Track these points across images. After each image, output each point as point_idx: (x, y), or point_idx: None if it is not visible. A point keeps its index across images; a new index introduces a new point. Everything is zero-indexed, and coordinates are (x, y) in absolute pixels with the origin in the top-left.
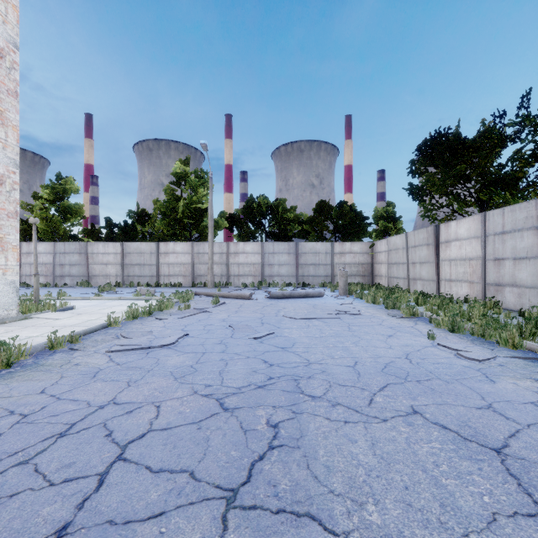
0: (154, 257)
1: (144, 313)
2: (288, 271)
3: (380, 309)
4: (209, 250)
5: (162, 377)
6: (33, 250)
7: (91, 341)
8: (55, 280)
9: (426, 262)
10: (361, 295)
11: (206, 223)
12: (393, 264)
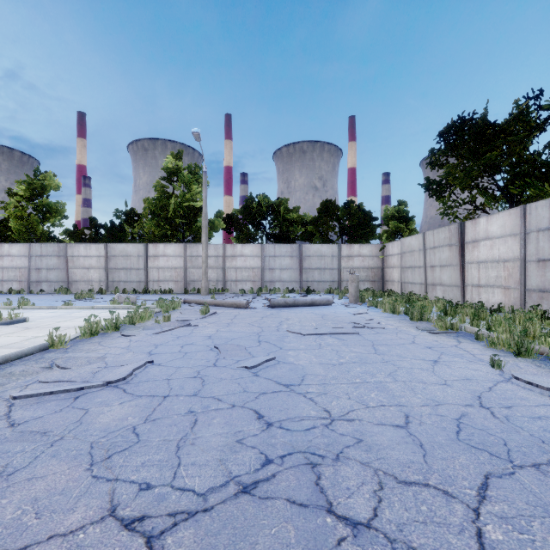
0: (142, 261)
1: (108, 327)
2: (291, 276)
3: (403, 321)
4: (203, 253)
5: (68, 462)
6: (5, 252)
7: (1, 376)
8: (30, 286)
9: (448, 265)
10: (376, 303)
11: (201, 223)
12: (408, 268)
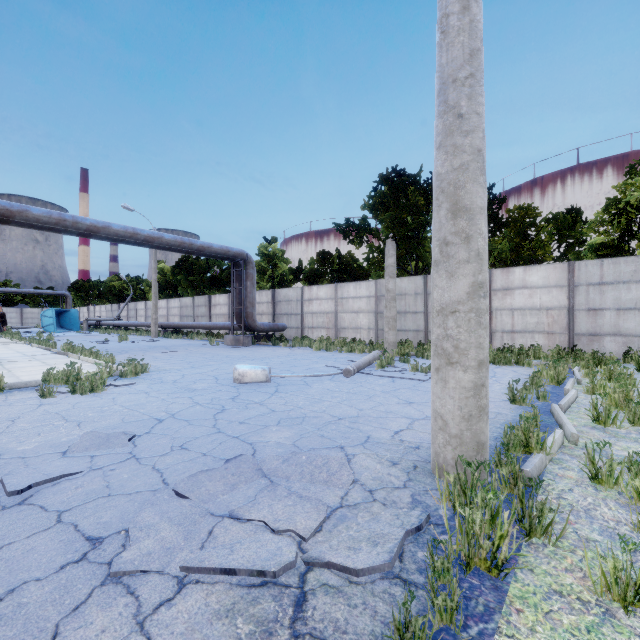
0: None
1: None
2: (17, 321)
3: None
4: None
5: None
6: None
7: None
8: None
9: None
10: None
11: None
12: None
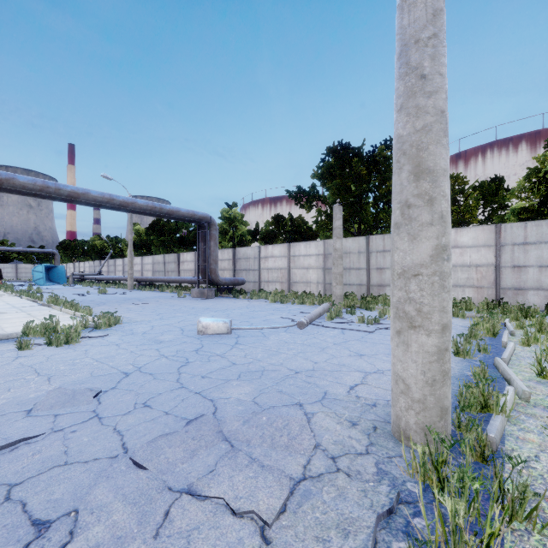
0: None
1: None
2: (12, 275)
3: None
4: None
5: None
6: None
7: None
8: None
9: None
10: None
11: None
12: None
